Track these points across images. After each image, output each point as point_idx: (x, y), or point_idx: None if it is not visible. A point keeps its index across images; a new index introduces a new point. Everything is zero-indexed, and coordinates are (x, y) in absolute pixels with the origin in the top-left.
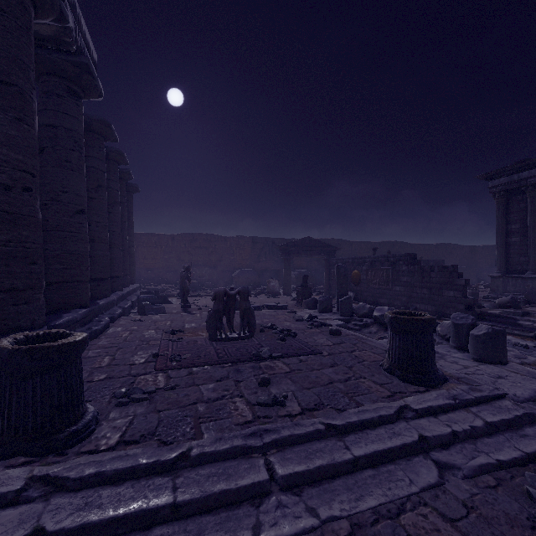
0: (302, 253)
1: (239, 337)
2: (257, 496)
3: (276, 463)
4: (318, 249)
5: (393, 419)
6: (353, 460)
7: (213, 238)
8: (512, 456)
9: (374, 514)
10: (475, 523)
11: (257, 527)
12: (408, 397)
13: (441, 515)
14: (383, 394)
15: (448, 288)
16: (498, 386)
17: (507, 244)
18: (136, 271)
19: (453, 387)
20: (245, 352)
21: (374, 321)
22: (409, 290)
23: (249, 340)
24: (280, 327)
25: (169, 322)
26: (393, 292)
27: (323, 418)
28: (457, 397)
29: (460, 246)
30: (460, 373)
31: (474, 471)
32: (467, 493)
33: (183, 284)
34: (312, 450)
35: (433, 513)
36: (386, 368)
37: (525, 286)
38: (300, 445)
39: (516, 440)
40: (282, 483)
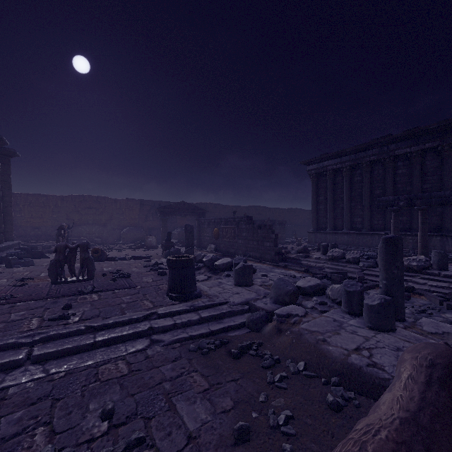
0: (177, 214)
1: (78, 280)
2: (11, 368)
3: (36, 350)
4: (191, 211)
5: (140, 320)
6: (92, 343)
7: (103, 200)
8: (201, 332)
9: (87, 367)
10: (143, 363)
11: (0, 382)
12: (162, 307)
13: (127, 362)
14: (148, 307)
15: (267, 240)
16: (230, 298)
17: (317, 210)
18: (21, 229)
19: (199, 300)
20: (74, 290)
21: (204, 265)
22: (247, 242)
23: (86, 282)
24: (126, 271)
25: (28, 272)
26: (237, 244)
27: (89, 323)
28: (194, 305)
29: (304, 210)
30: (216, 293)
31: (171, 342)
32: (156, 352)
33: (56, 240)
34: (69, 341)
35: (123, 362)
36: (166, 293)
37: (326, 238)
38: (62, 339)
39: (213, 325)
40: (33, 360)
